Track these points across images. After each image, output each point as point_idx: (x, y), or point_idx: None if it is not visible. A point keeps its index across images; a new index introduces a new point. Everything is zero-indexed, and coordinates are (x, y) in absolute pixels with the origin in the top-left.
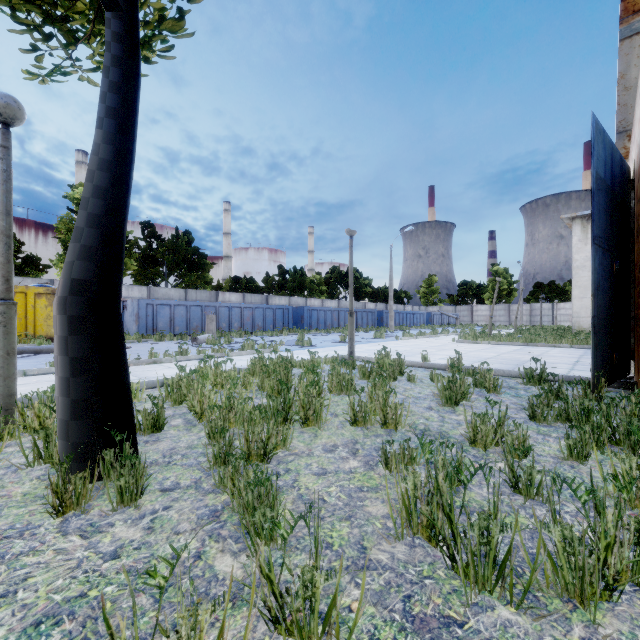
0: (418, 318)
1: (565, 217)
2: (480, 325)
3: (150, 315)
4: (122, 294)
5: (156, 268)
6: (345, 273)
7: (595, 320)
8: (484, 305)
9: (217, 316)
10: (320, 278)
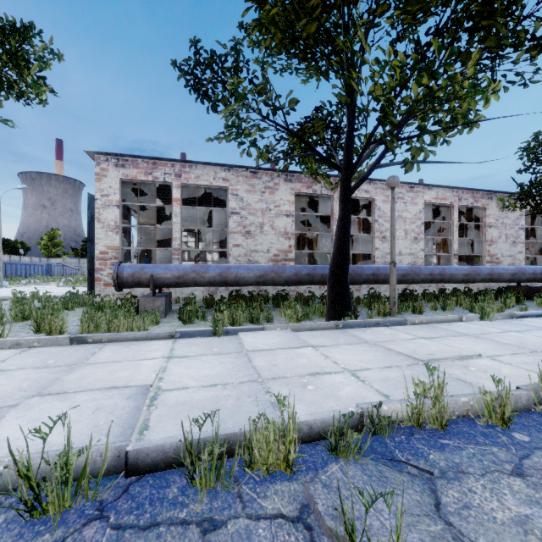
0: (36, 269)
1: None
2: None
3: None
4: None
5: None
6: None
7: (91, 271)
8: None
9: None
10: None
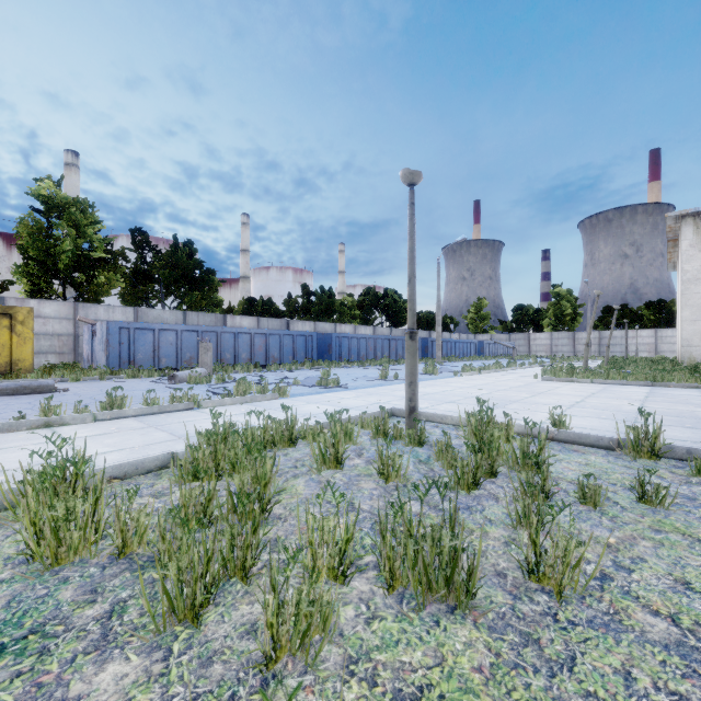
0: (468, 348)
1: (672, 215)
2: (539, 356)
3: (125, 343)
4: (100, 317)
5: (148, 285)
6: (381, 295)
7: None
8: (544, 333)
9: (219, 344)
10: (352, 301)
